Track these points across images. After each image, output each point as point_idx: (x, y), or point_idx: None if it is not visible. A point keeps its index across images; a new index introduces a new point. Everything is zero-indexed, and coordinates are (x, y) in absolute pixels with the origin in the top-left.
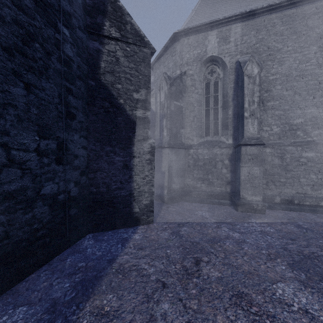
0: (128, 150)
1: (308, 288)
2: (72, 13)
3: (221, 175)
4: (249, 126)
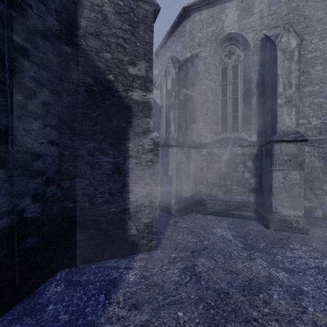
0: (121, 147)
1: None
2: None
3: (242, 180)
4: (284, 116)
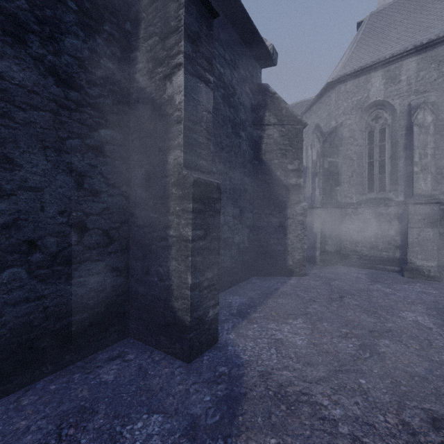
0: (283, 212)
1: (430, 316)
2: (246, 118)
3: (387, 238)
4: (419, 182)
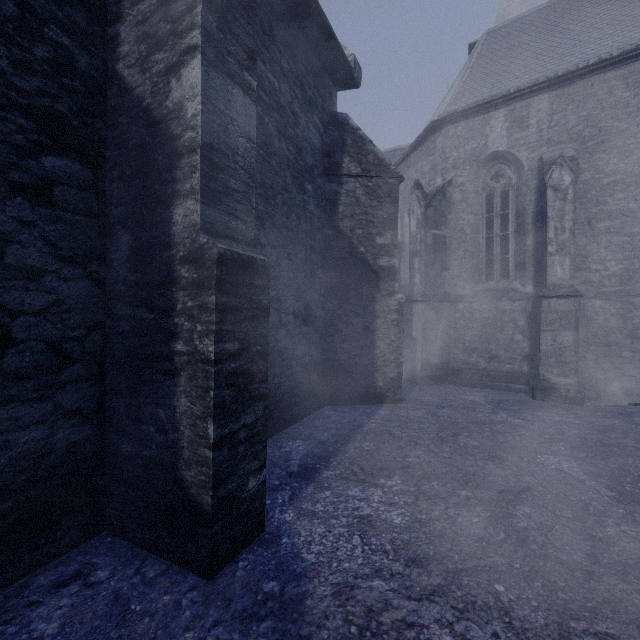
0: (370, 308)
1: (578, 461)
2: (314, 164)
3: (512, 344)
4: (555, 267)
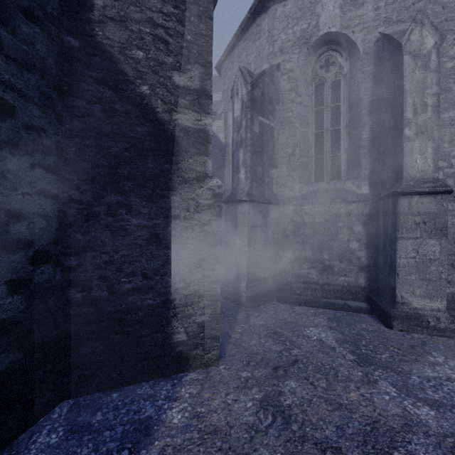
0: (161, 201)
1: None
2: None
3: (347, 253)
4: (414, 156)
